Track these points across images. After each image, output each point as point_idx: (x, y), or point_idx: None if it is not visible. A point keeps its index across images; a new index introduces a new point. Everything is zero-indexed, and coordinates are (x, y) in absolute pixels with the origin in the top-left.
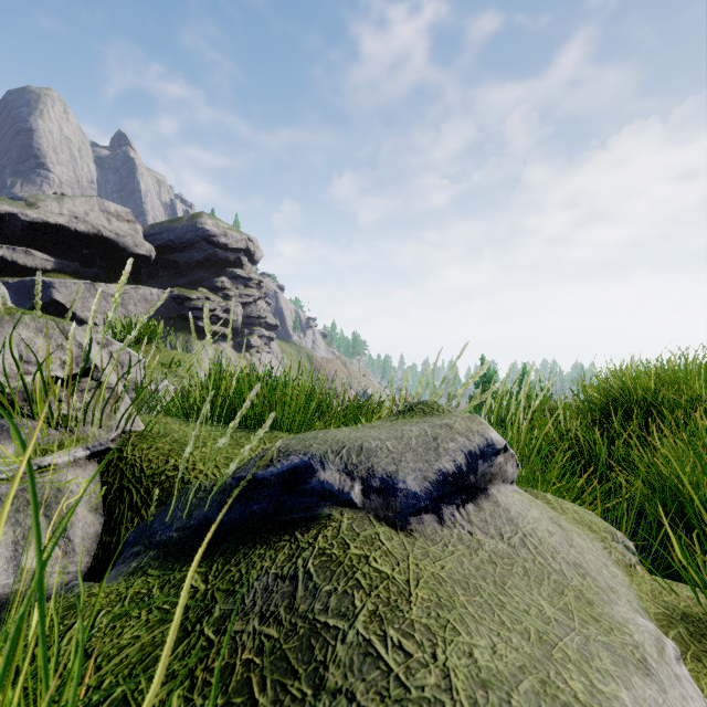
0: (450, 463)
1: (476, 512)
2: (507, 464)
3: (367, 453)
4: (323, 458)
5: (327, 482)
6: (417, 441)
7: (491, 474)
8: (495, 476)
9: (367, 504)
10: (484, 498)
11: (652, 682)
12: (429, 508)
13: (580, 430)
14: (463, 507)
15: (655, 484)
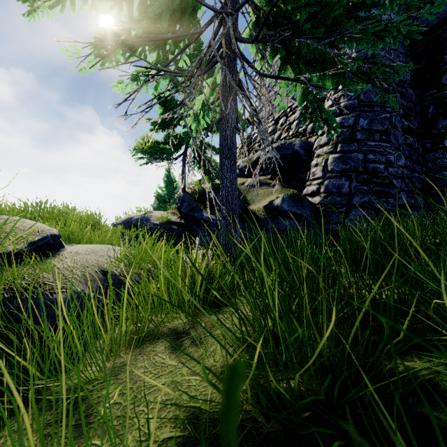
0: None
1: None
2: None
3: None
4: None
5: None
6: None
7: None
8: None
9: None
10: None
11: None
12: None
13: None
14: None
15: None
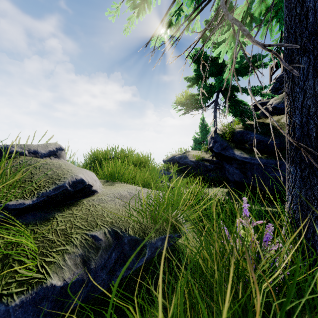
0: (52, 149)
1: (58, 160)
2: (64, 155)
3: (27, 146)
4: (12, 146)
5: (16, 150)
6: (41, 145)
7: (61, 155)
8: (62, 156)
9: (30, 155)
10: (60, 159)
11: (90, 172)
12: (48, 156)
13: (83, 167)
14: (55, 158)
15: (100, 173)
